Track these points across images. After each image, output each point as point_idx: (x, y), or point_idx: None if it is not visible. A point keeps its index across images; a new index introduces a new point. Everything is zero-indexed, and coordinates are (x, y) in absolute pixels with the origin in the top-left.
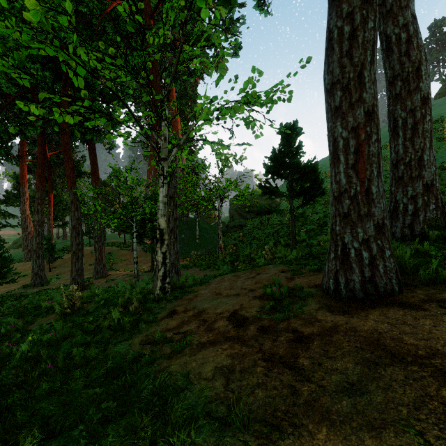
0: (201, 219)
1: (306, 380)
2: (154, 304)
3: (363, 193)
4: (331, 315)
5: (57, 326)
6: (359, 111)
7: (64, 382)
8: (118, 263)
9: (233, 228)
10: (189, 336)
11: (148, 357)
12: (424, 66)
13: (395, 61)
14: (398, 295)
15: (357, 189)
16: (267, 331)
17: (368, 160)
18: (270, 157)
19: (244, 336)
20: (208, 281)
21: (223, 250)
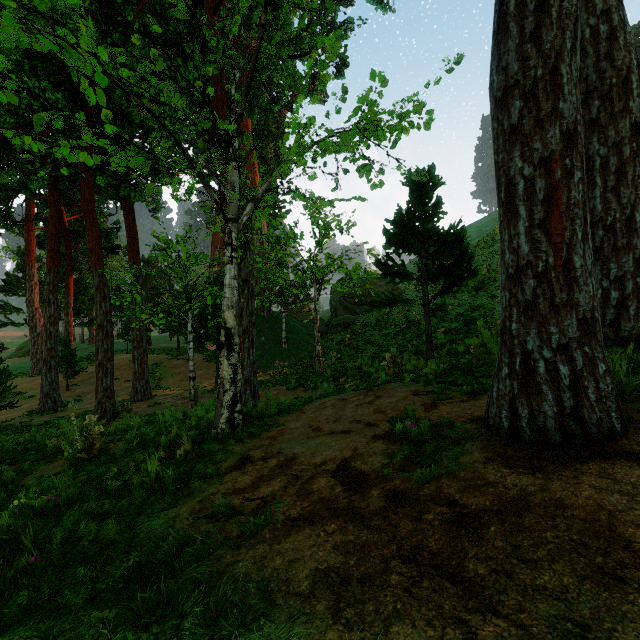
0: (289, 315)
1: (489, 611)
2: (216, 446)
3: (559, 267)
4: (511, 473)
5: (59, 483)
6: (552, 132)
7: (55, 589)
8: (167, 378)
9: (335, 327)
10: (270, 506)
11: (199, 544)
12: (636, 75)
13: (590, 69)
14: (622, 438)
15: (549, 262)
16: (402, 500)
17: (567, 213)
18: (393, 220)
19: (364, 508)
20: (301, 408)
21: (322, 360)
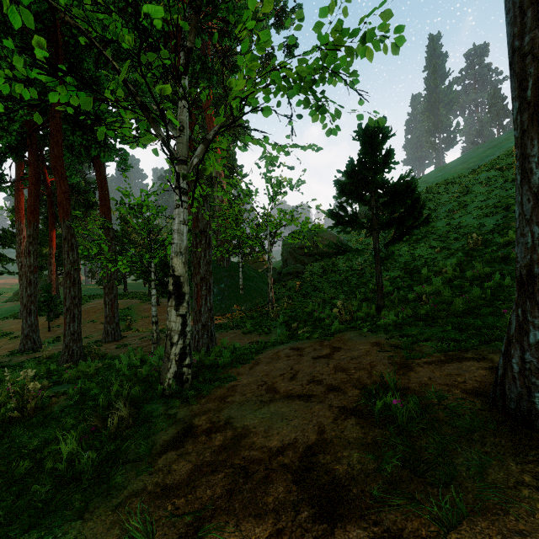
0: (245, 264)
1: None
2: (159, 407)
3: None
4: None
5: None
6: None
7: None
8: (137, 320)
9: (286, 275)
10: (203, 537)
11: None
12: None
13: None
14: None
15: None
16: None
17: None
18: (345, 171)
19: None
20: (254, 358)
21: (275, 305)
